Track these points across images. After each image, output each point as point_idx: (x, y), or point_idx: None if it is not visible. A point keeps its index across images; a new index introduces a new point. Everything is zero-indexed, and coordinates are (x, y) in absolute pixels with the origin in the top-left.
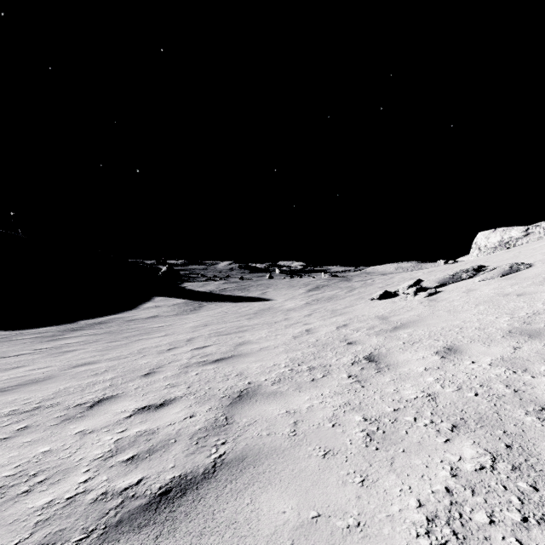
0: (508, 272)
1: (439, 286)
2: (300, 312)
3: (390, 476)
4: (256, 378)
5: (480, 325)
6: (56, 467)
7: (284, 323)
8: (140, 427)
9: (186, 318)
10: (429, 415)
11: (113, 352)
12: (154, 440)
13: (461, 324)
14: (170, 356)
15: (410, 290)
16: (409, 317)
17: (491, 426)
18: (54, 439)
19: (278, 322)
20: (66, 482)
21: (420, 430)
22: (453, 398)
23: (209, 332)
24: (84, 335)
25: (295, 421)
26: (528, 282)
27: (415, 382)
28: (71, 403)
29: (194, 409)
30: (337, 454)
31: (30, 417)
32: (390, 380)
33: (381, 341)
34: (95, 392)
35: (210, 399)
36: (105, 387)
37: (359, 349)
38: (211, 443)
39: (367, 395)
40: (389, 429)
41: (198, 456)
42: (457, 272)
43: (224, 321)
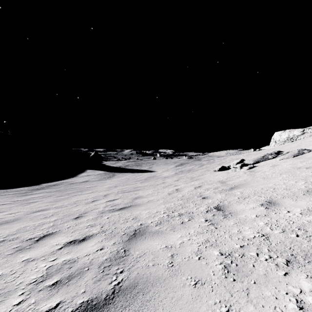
0: (297, 154)
1: (255, 163)
2: (171, 178)
3: (249, 307)
4: (145, 221)
5: (286, 187)
6: (1, 289)
7: (162, 185)
8: (66, 257)
9: (104, 182)
10: (267, 252)
11: (59, 202)
12: (74, 268)
13: (273, 186)
14: (93, 205)
15: (238, 165)
16: (239, 181)
17: None
18: (7, 266)
19: (159, 184)
20: (5, 304)
21: (263, 264)
22: (281, 238)
23: (118, 190)
24: (44, 192)
25: (171, 254)
26: (311, 160)
27: (251, 225)
28: (25, 237)
29: (104, 243)
30: (204, 284)
31: None
32: (233, 223)
33: (223, 197)
34: (42, 230)
35: (115, 236)
36: (49, 226)
37: (210, 202)
38: (113, 271)
39: (220, 234)
40: (240, 263)
41: (103, 283)
42: (265, 155)
43: (127, 184)
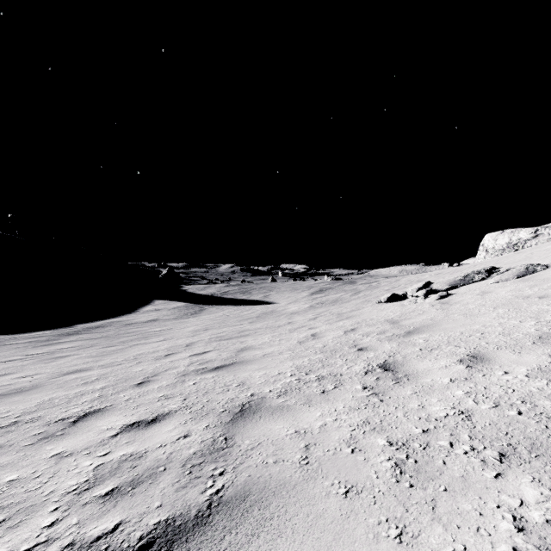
0: (524, 273)
1: (450, 288)
2: (304, 315)
3: (435, 528)
4: (260, 389)
5: (504, 330)
6: (20, 502)
7: (288, 327)
8: (125, 450)
9: (186, 321)
10: (467, 440)
11: (108, 358)
12: (140, 467)
13: (481, 328)
14: (167, 363)
15: (420, 293)
16: (421, 321)
17: (550, 455)
18: (26, 464)
19: (282, 326)
20: (27, 526)
21: (460, 459)
22: (492, 418)
23: (210, 337)
24: (80, 339)
25: (306, 444)
26: (548, 283)
27: (441, 396)
28: (53, 417)
29: (189, 426)
30: (362, 492)
31: (4, 435)
32: (412, 393)
33: (394, 348)
34: (82, 405)
35: (208, 415)
36: (93, 398)
37: (372, 356)
38: (207, 472)
39: (388, 411)
40: (422, 458)
41: (191, 492)
42: (469, 274)
43: (225, 325)
